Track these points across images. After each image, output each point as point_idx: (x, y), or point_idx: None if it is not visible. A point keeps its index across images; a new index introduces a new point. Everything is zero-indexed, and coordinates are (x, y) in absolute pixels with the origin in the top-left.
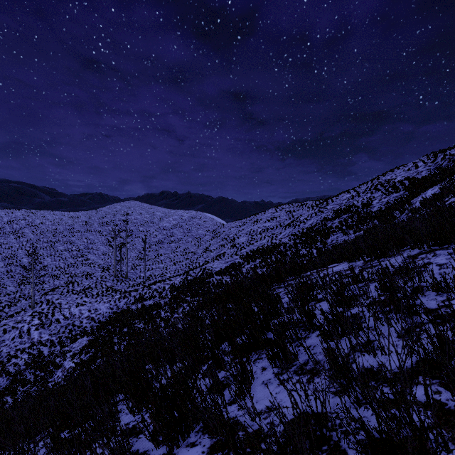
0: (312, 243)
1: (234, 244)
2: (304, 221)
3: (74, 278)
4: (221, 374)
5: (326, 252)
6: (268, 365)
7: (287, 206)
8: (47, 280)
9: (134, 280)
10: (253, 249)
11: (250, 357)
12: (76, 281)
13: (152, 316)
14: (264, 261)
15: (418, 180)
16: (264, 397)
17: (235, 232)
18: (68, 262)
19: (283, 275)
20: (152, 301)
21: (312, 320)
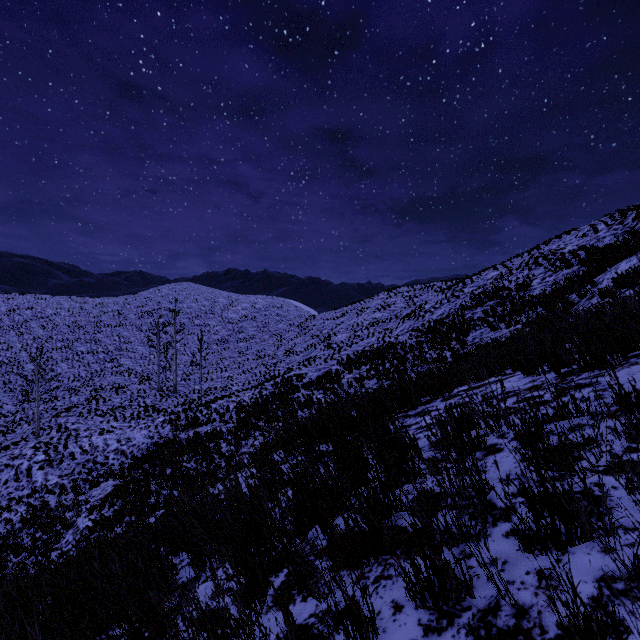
0: (444, 342)
1: (329, 343)
2: (431, 310)
3: (99, 392)
4: (308, 606)
5: (466, 355)
6: (405, 597)
7: (405, 289)
8: (62, 395)
9: (186, 395)
10: (357, 351)
11: (366, 570)
12: (102, 397)
13: (208, 451)
14: (374, 368)
15: (600, 249)
16: None
17: (331, 326)
18: (92, 370)
19: (413, 396)
20: (210, 426)
21: (487, 496)
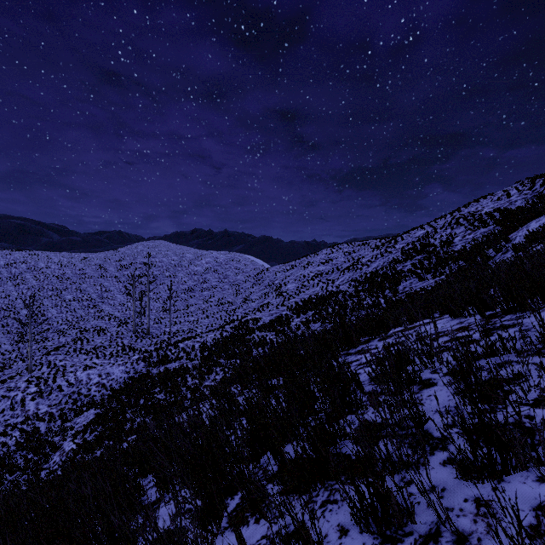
0: (378, 291)
1: (280, 292)
2: (367, 264)
3: (84, 334)
4: (260, 527)
5: (398, 302)
6: (350, 521)
7: (345, 246)
8: (52, 336)
9: (158, 336)
10: (304, 299)
11: (314, 494)
12: (86, 338)
13: (176, 384)
14: (319, 313)
15: (512, 211)
16: None
17: (282, 277)
18: (77, 314)
19: (353, 336)
20: (178, 363)
21: (424, 426)
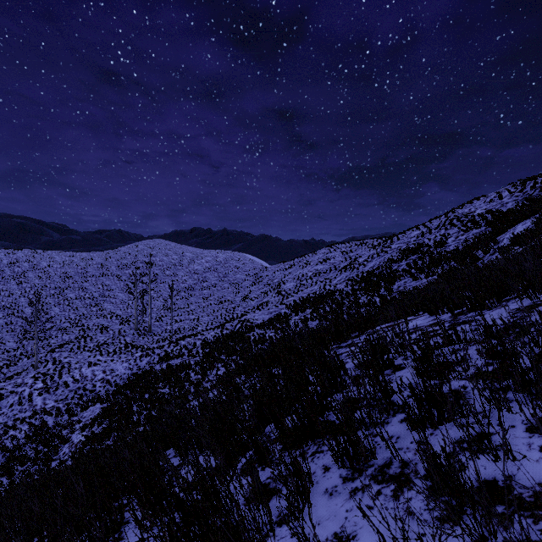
0: (374, 290)
1: (279, 291)
2: (364, 263)
3: (86, 332)
4: (266, 472)
5: (392, 300)
6: (332, 462)
7: (343, 245)
8: (55, 334)
9: (159, 334)
10: (302, 297)
11: (306, 448)
12: (89, 336)
13: (180, 379)
14: (316, 311)
15: (503, 213)
16: (329, 516)
17: (281, 276)
18: (80, 313)
19: (344, 332)
20: (180, 360)
21: (391, 398)
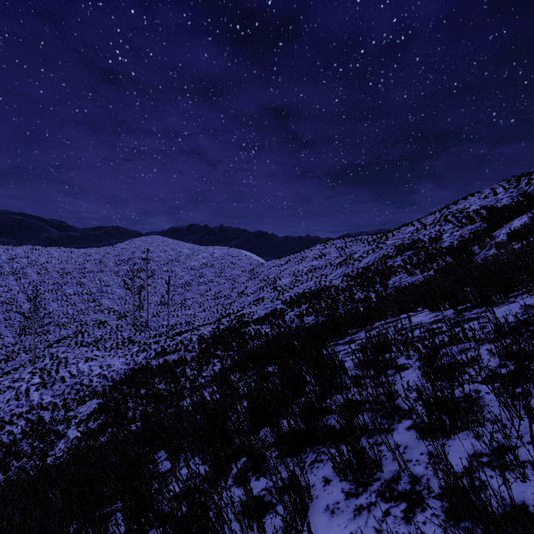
0: (370, 285)
1: (275, 286)
2: (359, 259)
3: (84, 327)
4: (260, 483)
5: (388, 296)
6: (333, 474)
7: (338, 241)
8: (53, 329)
9: (156, 329)
10: (298, 293)
11: (304, 456)
12: (86, 331)
13: (175, 375)
14: (312, 307)
15: (498, 209)
16: None
17: (276, 272)
18: (78, 308)
19: (342, 328)
20: (176, 355)
21: (395, 401)
